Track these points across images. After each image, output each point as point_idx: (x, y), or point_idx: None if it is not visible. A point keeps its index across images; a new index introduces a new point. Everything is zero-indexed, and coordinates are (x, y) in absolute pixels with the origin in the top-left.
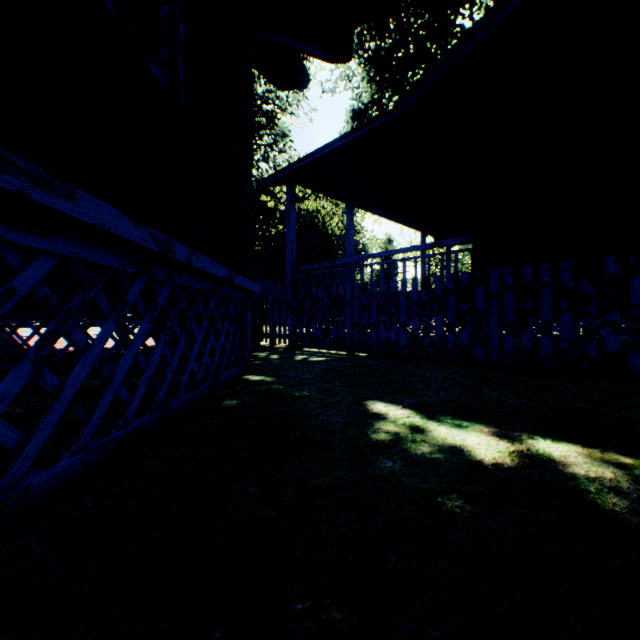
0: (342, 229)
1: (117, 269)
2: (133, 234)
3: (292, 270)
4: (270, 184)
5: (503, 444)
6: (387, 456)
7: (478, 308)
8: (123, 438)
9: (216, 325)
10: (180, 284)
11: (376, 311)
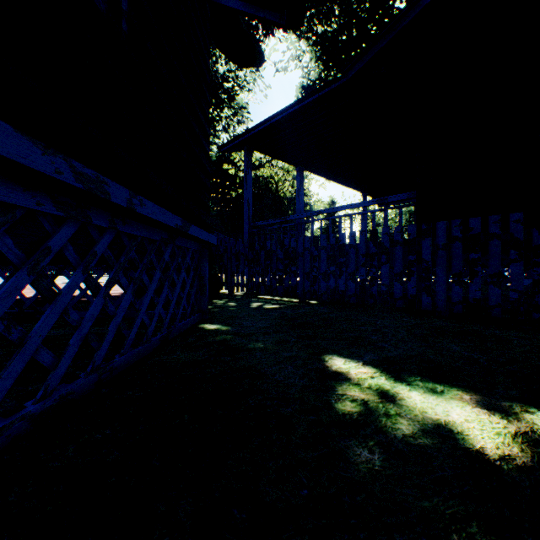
0: (292, 192)
1: (34, 210)
2: (38, 161)
3: (249, 226)
4: (229, 149)
5: (497, 421)
6: (360, 441)
7: (425, 259)
8: (41, 412)
9: (171, 275)
10: (126, 232)
11: (326, 262)
